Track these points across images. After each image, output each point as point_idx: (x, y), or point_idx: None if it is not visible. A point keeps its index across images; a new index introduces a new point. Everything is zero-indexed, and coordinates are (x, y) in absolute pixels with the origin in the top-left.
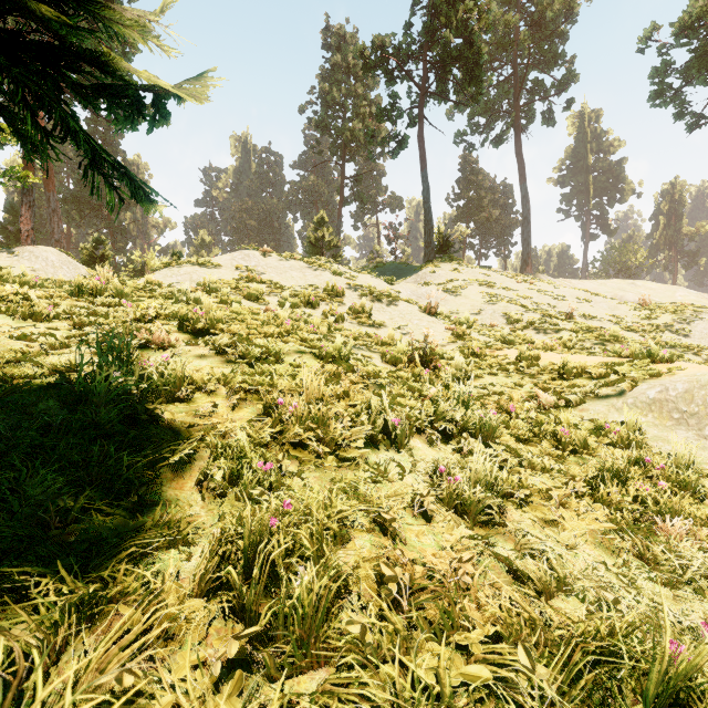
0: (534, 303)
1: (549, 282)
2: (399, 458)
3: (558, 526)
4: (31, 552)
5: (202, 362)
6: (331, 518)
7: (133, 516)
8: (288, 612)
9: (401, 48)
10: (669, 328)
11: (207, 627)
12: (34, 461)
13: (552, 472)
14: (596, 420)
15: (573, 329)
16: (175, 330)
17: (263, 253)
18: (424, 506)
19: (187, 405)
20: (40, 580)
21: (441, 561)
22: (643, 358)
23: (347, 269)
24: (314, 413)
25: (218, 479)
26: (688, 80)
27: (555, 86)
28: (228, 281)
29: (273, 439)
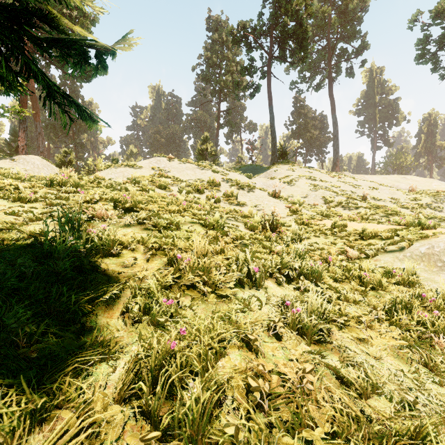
0: (342, 190)
1: (351, 177)
2: (258, 294)
3: (367, 342)
4: (3, 366)
5: (128, 229)
6: (213, 339)
7: (77, 337)
8: (182, 416)
9: (256, 28)
10: (429, 206)
11: (124, 425)
12: (10, 300)
13: (360, 304)
14: (386, 267)
15: (367, 206)
16: (111, 208)
17: (169, 159)
18: (276, 328)
19: (117, 258)
20: (4, 391)
21: (290, 371)
22: (415, 226)
23: (222, 169)
24: (201, 264)
25: (136, 311)
26: (441, 46)
27: (354, 52)
28: (147, 177)
29: (174, 282)
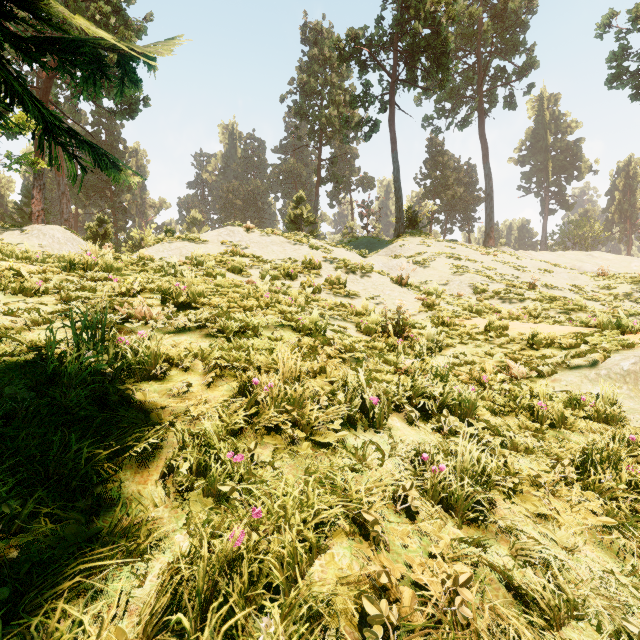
0: (499, 274)
1: (512, 254)
2: (378, 440)
3: (552, 521)
4: None
5: (182, 336)
6: (306, 523)
7: (87, 519)
8: None
9: (373, 39)
10: (628, 296)
11: None
12: None
13: (536, 453)
14: (571, 392)
15: (537, 298)
16: (158, 303)
17: (247, 230)
18: (406, 499)
19: (162, 383)
20: None
21: (433, 581)
22: (612, 329)
23: (324, 243)
24: (290, 393)
25: (185, 473)
26: None
27: (517, 72)
28: (214, 255)
29: (248, 420)
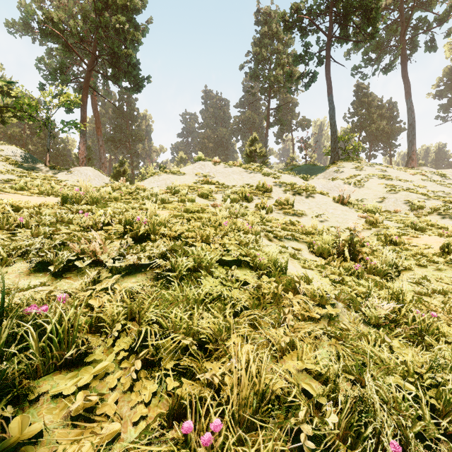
0: (430, 191)
1: (440, 173)
2: None
3: None
4: None
5: (130, 281)
6: None
7: None
8: None
9: (312, 9)
10: None
11: None
12: None
13: None
14: None
15: None
16: (122, 236)
17: (214, 163)
18: None
19: (70, 378)
20: None
21: None
22: None
23: (273, 171)
24: None
25: None
26: None
27: (438, 19)
28: (189, 184)
29: None
